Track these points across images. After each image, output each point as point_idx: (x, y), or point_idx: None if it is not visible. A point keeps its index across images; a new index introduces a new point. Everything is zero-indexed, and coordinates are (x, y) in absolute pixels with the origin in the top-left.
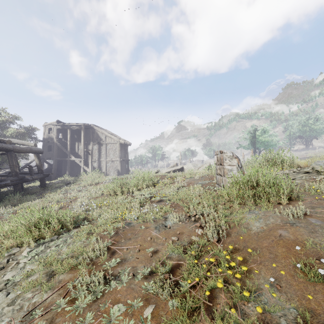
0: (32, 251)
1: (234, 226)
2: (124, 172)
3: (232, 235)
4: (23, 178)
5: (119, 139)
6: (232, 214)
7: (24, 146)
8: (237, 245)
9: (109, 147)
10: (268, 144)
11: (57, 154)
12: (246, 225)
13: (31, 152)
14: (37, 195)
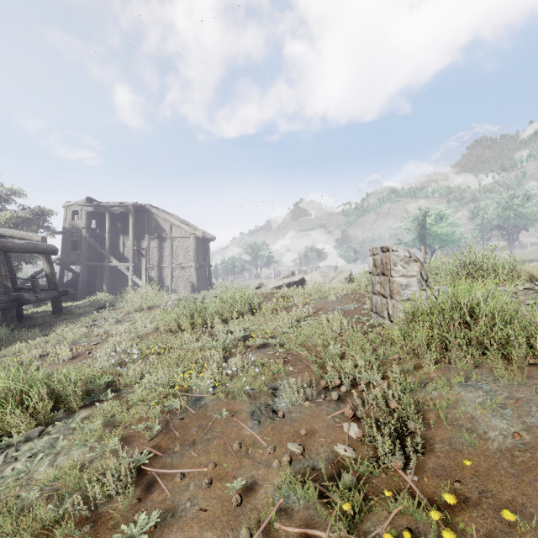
0: None
1: (436, 422)
2: (202, 287)
3: (436, 447)
4: (19, 298)
5: (194, 231)
6: (424, 386)
7: (22, 240)
8: (460, 484)
9: (177, 243)
10: (446, 239)
11: (88, 255)
12: (470, 423)
13: (35, 251)
14: (45, 328)
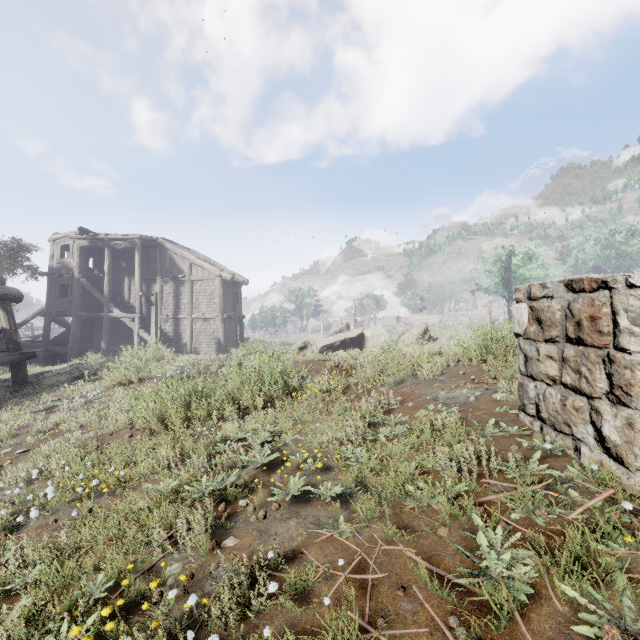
0: None
1: None
2: (232, 344)
3: None
4: None
5: (220, 272)
6: None
7: None
8: None
9: (199, 287)
10: None
11: (82, 303)
12: None
13: None
14: None
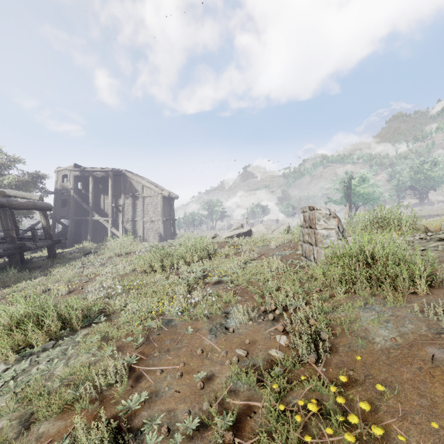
0: (8, 369)
1: (341, 333)
2: (168, 237)
3: (339, 349)
4: (22, 246)
5: (161, 191)
6: (335, 309)
7: (24, 199)
8: (352, 371)
9: (148, 201)
10: (368, 197)
11: (75, 211)
12: (364, 333)
13: (34, 208)
14: (43, 270)
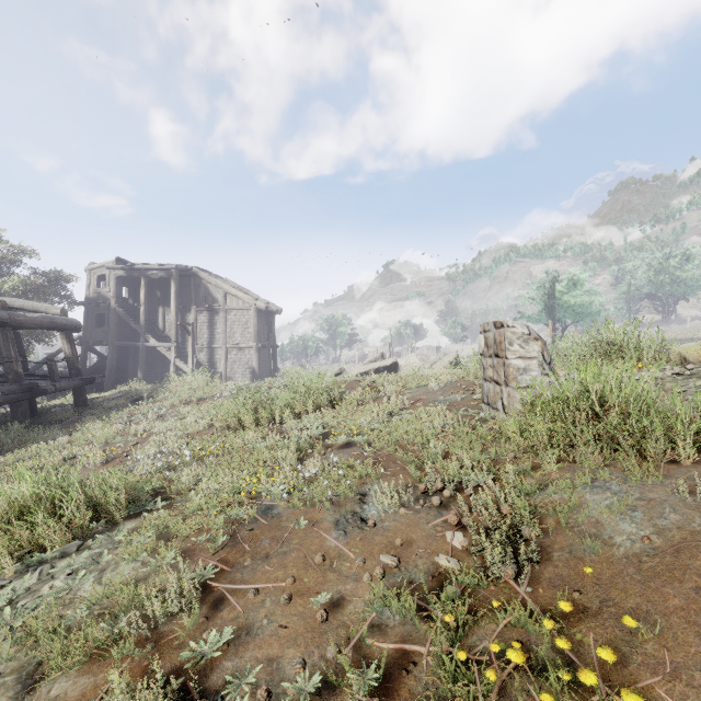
0: (3, 588)
1: (555, 528)
2: (266, 374)
3: (554, 556)
4: (33, 387)
5: (254, 301)
6: (543, 489)
7: (35, 313)
8: (579, 593)
9: (233, 317)
10: (582, 312)
11: (118, 332)
12: (594, 528)
13: (52, 327)
14: (66, 425)
